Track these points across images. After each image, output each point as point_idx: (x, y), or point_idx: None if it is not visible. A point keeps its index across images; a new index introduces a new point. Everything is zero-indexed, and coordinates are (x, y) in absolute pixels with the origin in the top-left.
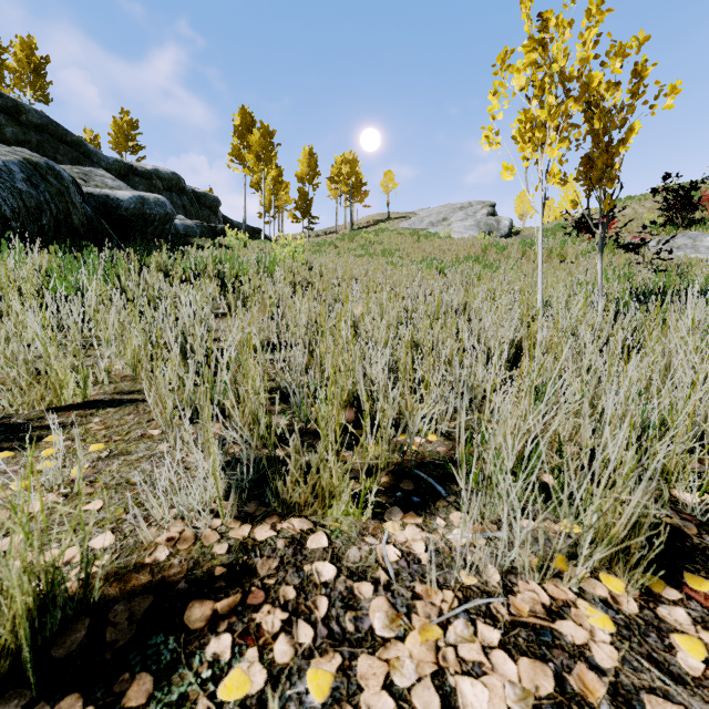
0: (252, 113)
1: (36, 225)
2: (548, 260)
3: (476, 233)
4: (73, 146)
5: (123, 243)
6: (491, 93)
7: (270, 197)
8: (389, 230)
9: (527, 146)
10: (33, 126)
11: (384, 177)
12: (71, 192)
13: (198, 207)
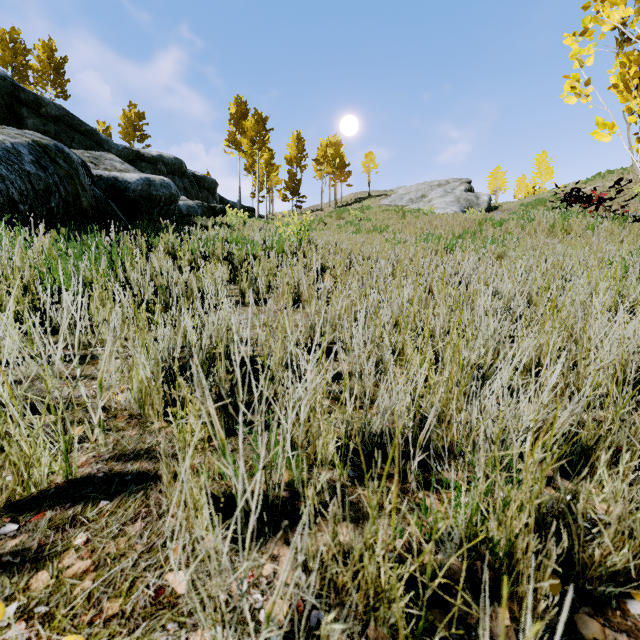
0: (246, 102)
1: (44, 208)
2: (551, 235)
3: (458, 208)
4: (87, 135)
5: (131, 223)
6: (569, 36)
7: (263, 179)
8: (374, 207)
9: (632, 96)
10: (52, 118)
11: (366, 158)
12: (80, 174)
13: (198, 189)
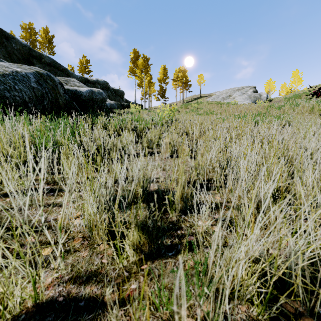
0: (138, 51)
1: (41, 105)
2: (311, 113)
3: (250, 101)
4: (63, 71)
5: (83, 113)
6: None
7: (147, 89)
8: (204, 102)
9: None
10: (47, 64)
11: (199, 77)
12: (58, 88)
13: (115, 96)
